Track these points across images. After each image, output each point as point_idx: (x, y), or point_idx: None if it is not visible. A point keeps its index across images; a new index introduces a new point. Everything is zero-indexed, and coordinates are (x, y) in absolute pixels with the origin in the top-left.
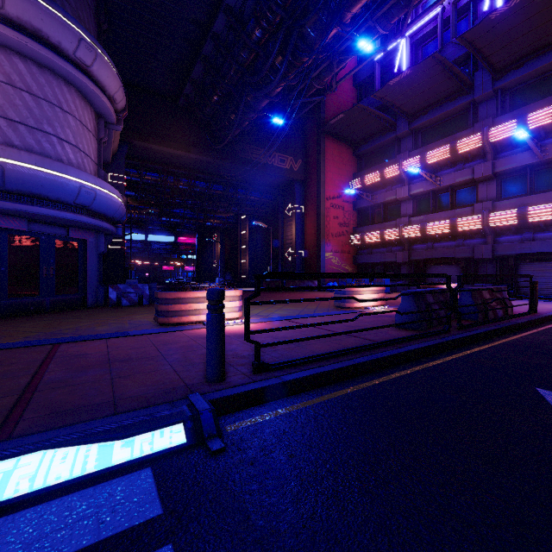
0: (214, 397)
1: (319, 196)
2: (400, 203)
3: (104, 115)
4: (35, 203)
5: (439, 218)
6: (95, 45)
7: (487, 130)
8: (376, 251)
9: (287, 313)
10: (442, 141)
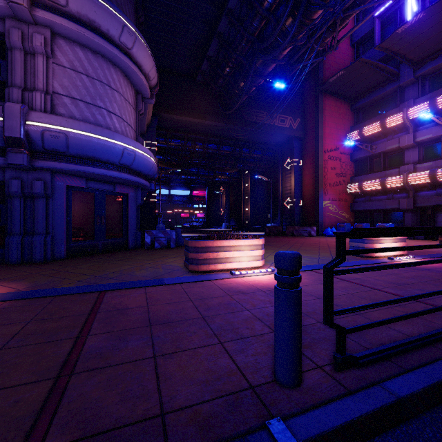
0: (308, 432)
1: (317, 149)
2: (403, 151)
3: (141, 91)
4: (90, 164)
5: None
6: (134, 30)
7: None
8: (375, 198)
9: (306, 261)
10: None
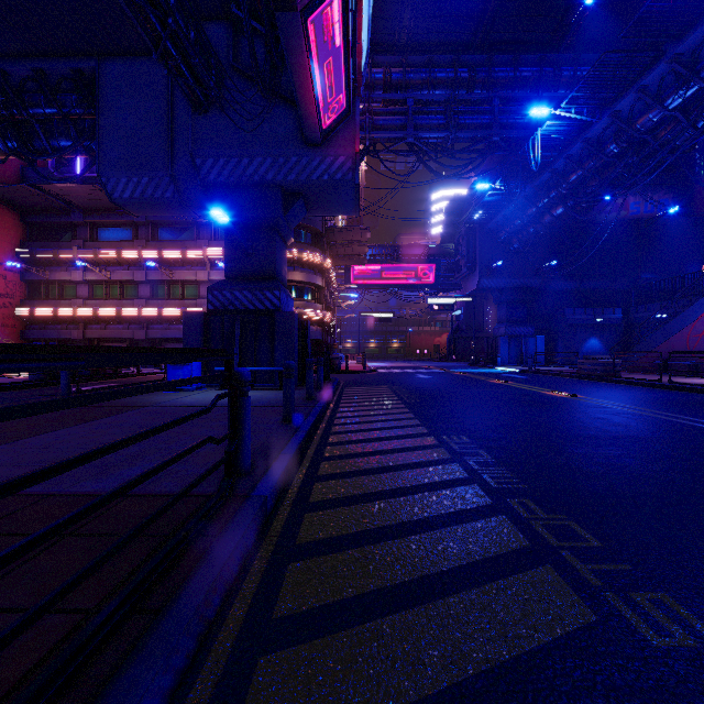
0: None
1: None
2: (77, 285)
3: None
4: None
5: (110, 305)
6: None
7: (142, 249)
8: (51, 327)
9: None
10: (113, 244)
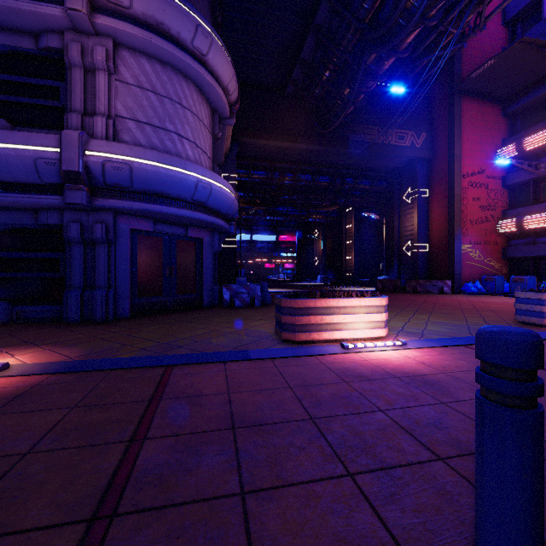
0: None
1: (452, 173)
2: None
3: (219, 109)
4: (158, 201)
5: None
6: (210, 31)
7: None
8: (543, 240)
9: (449, 331)
10: None
